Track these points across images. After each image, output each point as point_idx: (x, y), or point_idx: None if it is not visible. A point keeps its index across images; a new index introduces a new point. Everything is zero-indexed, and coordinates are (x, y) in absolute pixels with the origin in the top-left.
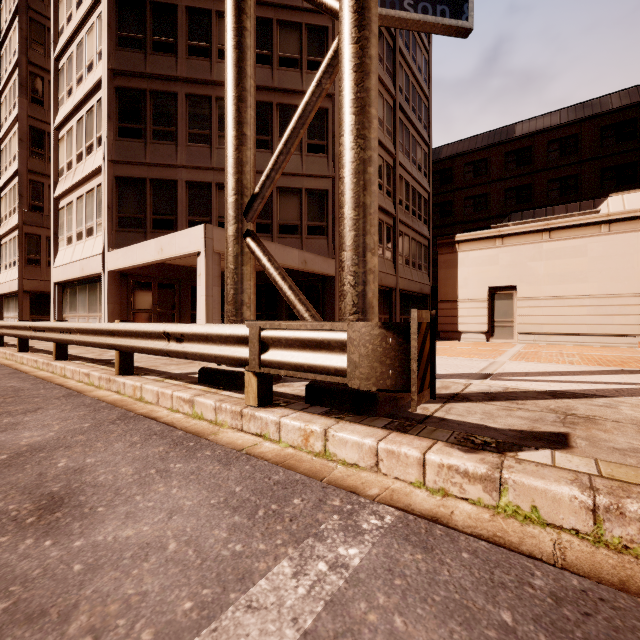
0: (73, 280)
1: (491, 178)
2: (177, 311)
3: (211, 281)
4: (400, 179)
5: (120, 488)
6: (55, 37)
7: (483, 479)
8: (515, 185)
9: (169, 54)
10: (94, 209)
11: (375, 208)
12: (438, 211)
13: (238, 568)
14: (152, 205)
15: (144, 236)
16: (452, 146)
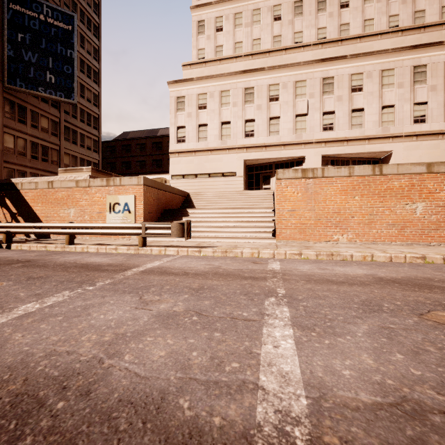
0: None
1: (147, 153)
2: None
3: None
4: (67, 155)
5: None
6: None
7: None
8: (156, 159)
9: None
10: None
11: None
12: (125, 166)
13: None
14: None
15: None
16: (134, 133)
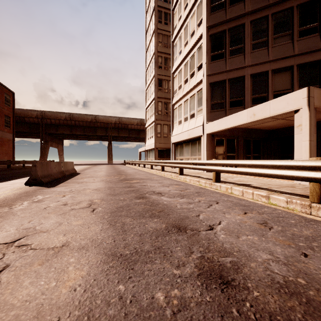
0: (181, 141)
1: None
2: (236, 154)
3: (312, 129)
4: None
5: None
6: (172, 32)
7: None
8: None
9: (239, 2)
10: (195, 104)
11: None
12: None
13: None
14: (229, 94)
15: (225, 112)
16: None
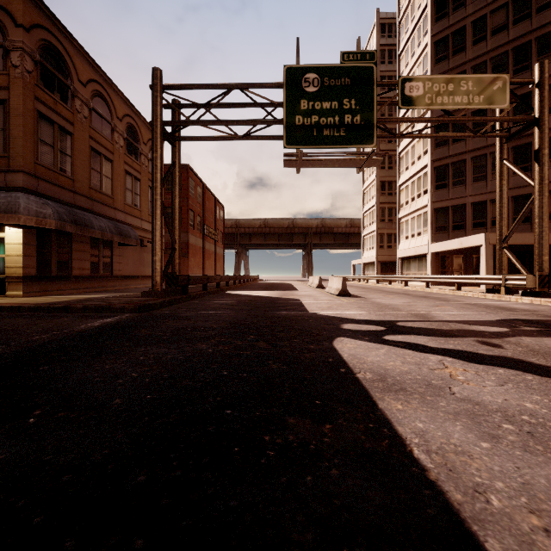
0: (408, 256)
1: None
2: (464, 270)
3: (488, 257)
4: None
5: (476, 299)
6: (398, 143)
7: (550, 302)
8: None
9: (461, 141)
10: (421, 223)
11: (545, 243)
12: None
13: (496, 302)
14: (452, 218)
15: (448, 234)
16: None
